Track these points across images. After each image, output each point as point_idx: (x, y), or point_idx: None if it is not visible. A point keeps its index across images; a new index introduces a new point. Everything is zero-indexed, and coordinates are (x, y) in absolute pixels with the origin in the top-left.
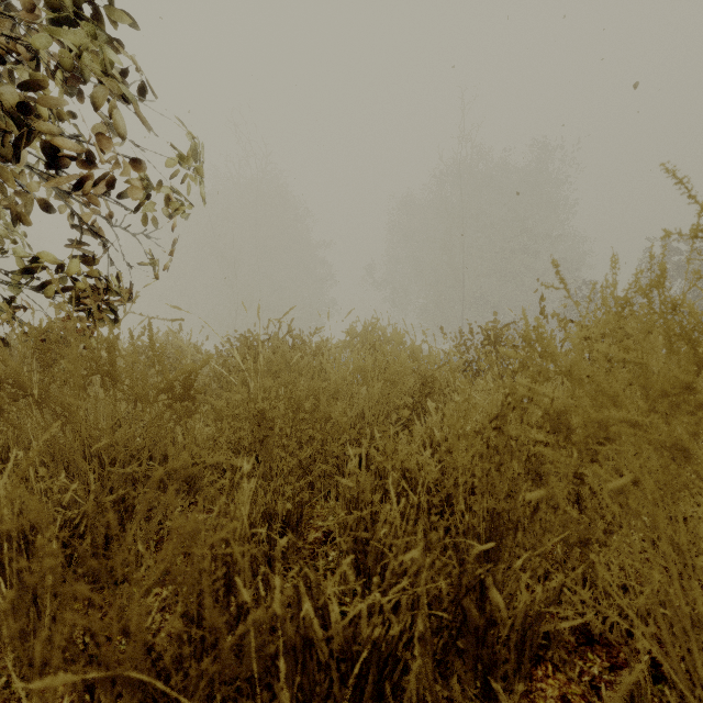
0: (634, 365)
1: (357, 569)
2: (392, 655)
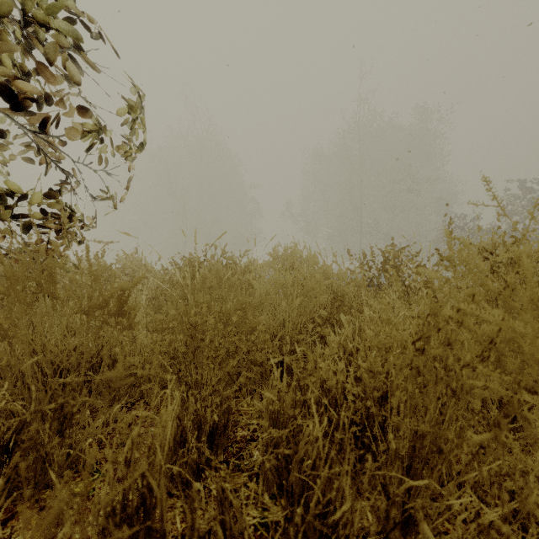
0: None
1: (279, 485)
2: None
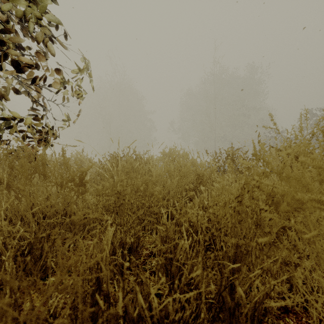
0: (317, 169)
1: (166, 273)
2: (185, 323)
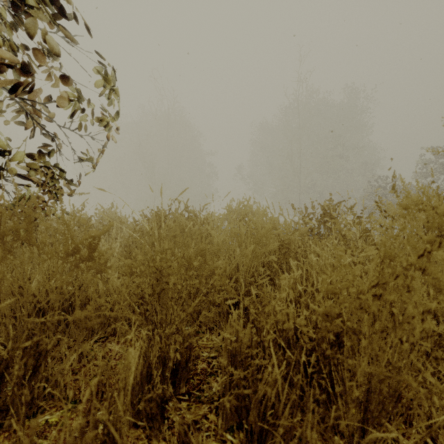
0: None
1: (238, 423)
2: None
